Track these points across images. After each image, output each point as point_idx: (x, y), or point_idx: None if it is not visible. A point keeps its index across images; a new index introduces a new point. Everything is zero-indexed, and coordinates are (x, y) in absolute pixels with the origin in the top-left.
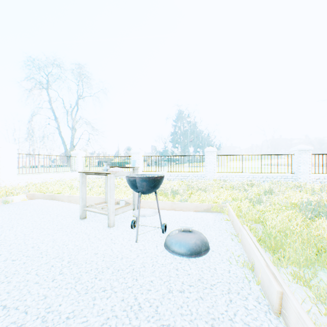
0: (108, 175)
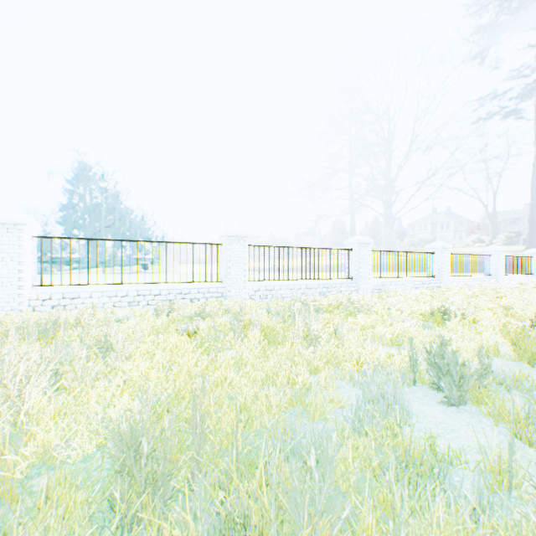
0: None
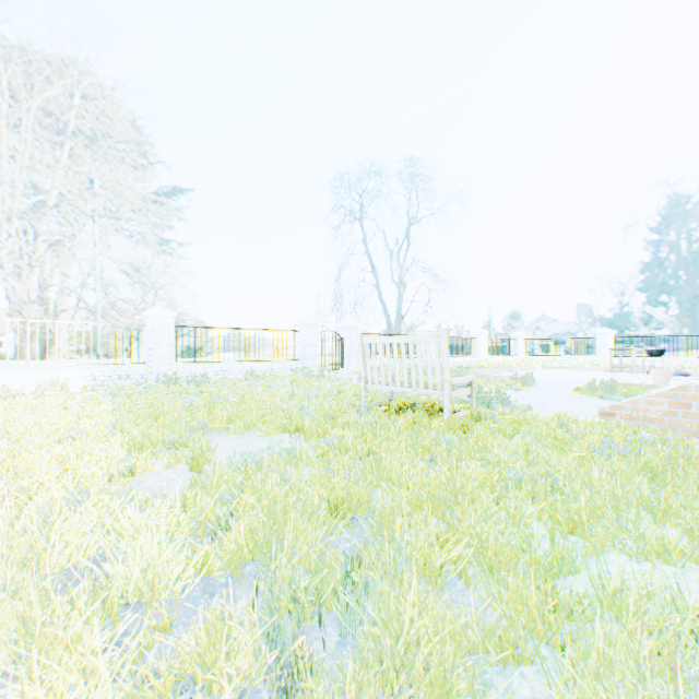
0: (631, 350)
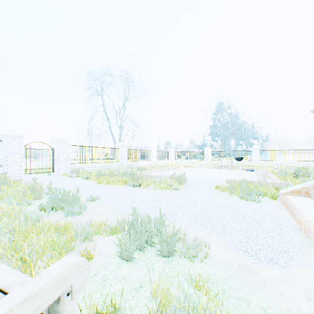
0: (227, 157)
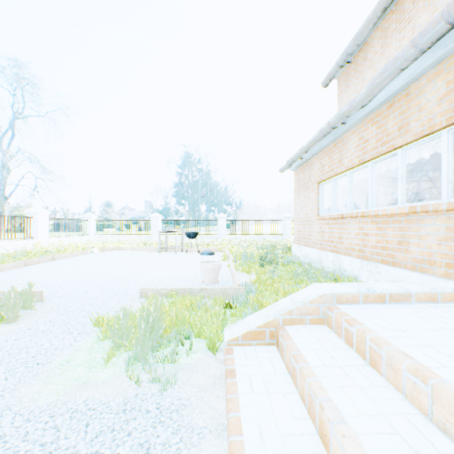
0: (175, 232)
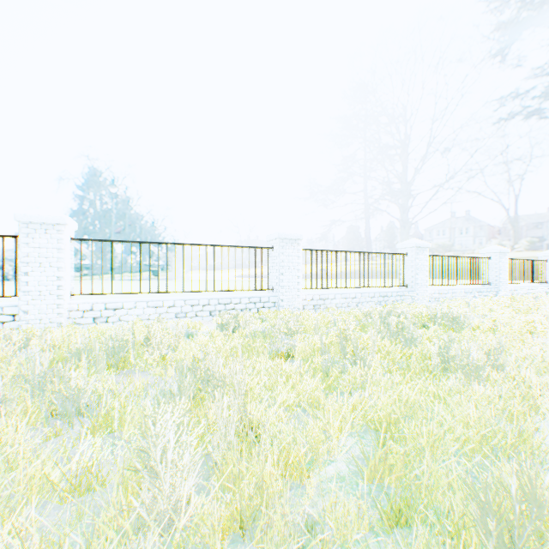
0: None
